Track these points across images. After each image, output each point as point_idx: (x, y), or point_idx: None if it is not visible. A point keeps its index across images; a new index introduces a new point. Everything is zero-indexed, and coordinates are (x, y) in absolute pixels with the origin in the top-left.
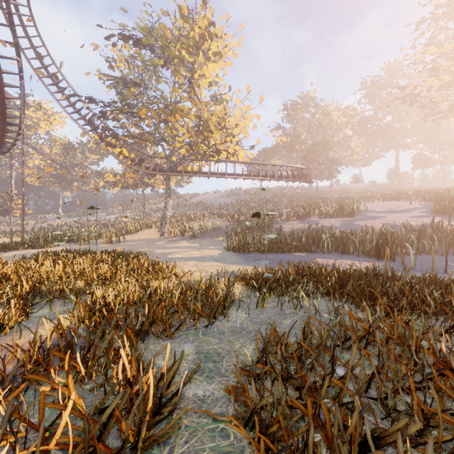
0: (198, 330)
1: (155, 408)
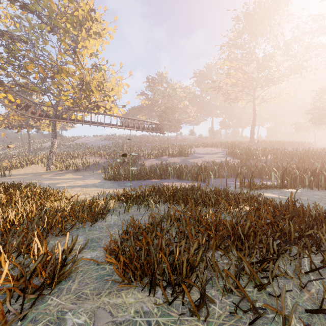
0: (85, 229)
1: (62, 265)
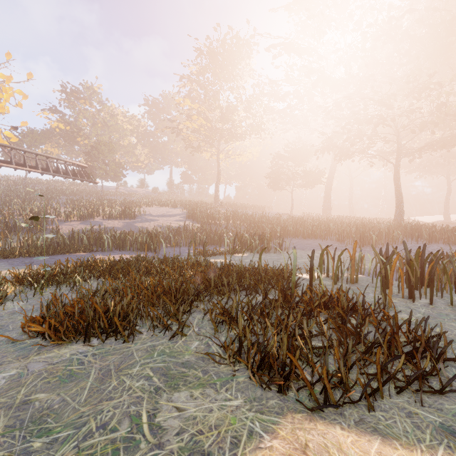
0: None
1: None
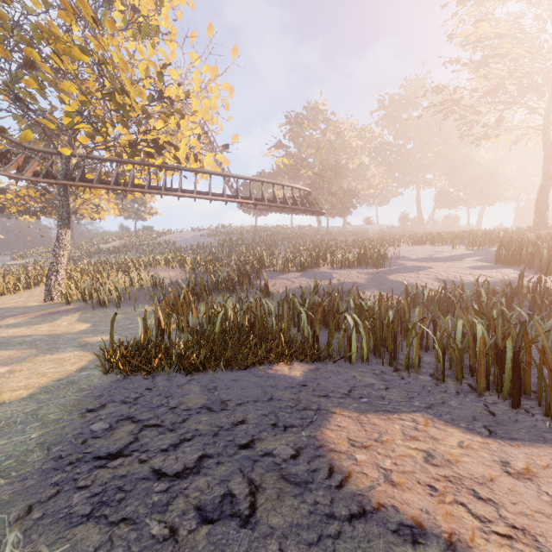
0: None
1: None
